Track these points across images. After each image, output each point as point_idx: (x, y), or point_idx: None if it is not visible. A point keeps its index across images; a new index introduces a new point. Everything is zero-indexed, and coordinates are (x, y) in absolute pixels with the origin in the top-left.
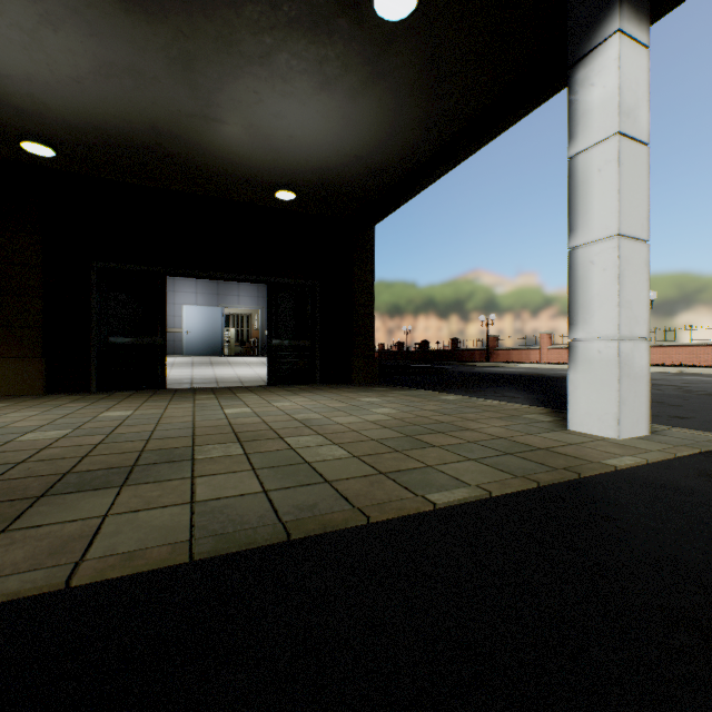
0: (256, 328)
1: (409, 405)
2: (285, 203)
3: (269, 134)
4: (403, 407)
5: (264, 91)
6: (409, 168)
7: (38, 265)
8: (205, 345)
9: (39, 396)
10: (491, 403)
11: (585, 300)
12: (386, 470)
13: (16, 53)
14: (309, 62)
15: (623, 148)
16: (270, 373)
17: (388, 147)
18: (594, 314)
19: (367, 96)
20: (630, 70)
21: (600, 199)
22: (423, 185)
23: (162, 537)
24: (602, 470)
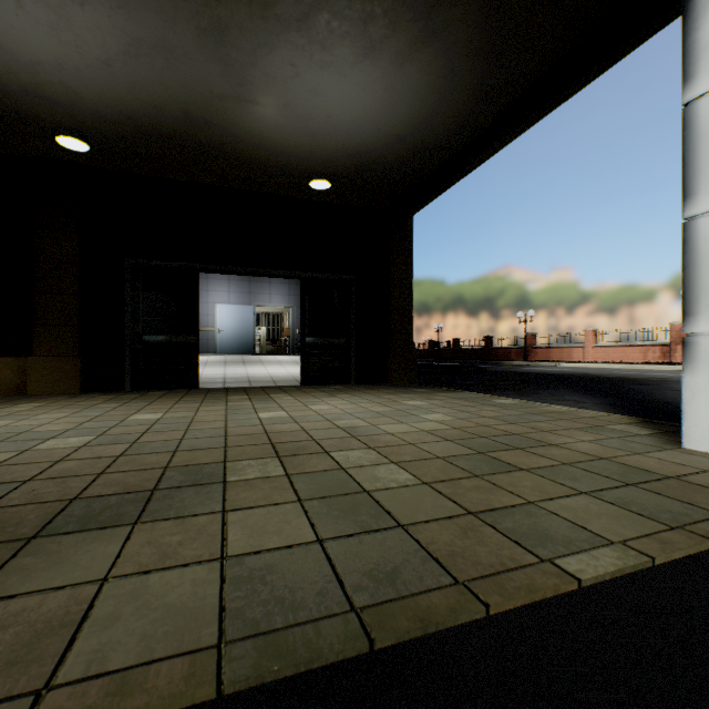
0: (287, 327)
1: (463, 410)
2: (319, 193)
3: (305, 114)
4: (456, 413)
5: (301, 63)
6: (456, 147)
7: (74, 263)
8: (237, 343)
9: (74, 395)
10: (557, 409)
11: None
12: (474, 507)
13: (44, 36)
14: (352, 23)
15: None
16: (304, 372)
17: (435, 123)
18: None
19: (415, 61)
20: None
21: None
22: (471, 166)
23: (177, 634)
24: None
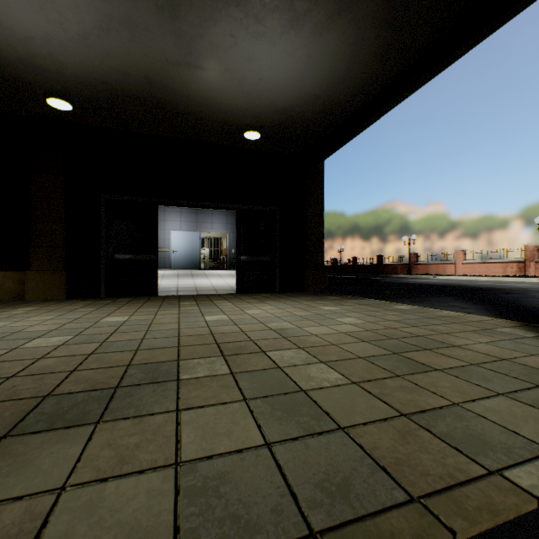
0: (225, 248)
1: (370, 315)
2: (251, 143)
3: (241, 77)
4: (365, 317)
5: (238, 34)
6: (361, 104)
7: (61, 198)
8: (187, 261)
9: (61, 301)
10: (448, 313)
11: None
12: (405, 408)
13: (35, 14)
14: None
15: None
16: (239, 283)
17: (345, 83)
18: None
19: (332, 30)
20: None
21: None
22: (373, 118)
23: None
24: None
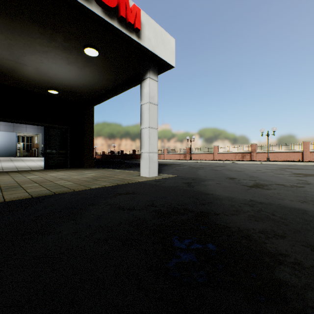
0: (36, 143)
1: (101, 173)
2: (53, 93)
3: (46, 72)
4: (98, 173)
5: (44, 60)
6: (105, 91)
7: None
8: (5, 151)
9: None
10: (129, 171)
11: (143, 142)
12: (83, 185)
13: None
14: (63, 57)
15: (150, 106)
16: (46, 164)
17: (96, 84)
18: (145, 146)
19: (86, 69)
20: (152, 87)
21: (146, 117)
22: (110, 97)
23: (23, 196)
24: (135, 181)
